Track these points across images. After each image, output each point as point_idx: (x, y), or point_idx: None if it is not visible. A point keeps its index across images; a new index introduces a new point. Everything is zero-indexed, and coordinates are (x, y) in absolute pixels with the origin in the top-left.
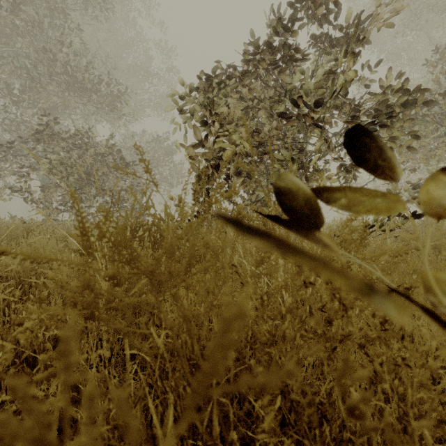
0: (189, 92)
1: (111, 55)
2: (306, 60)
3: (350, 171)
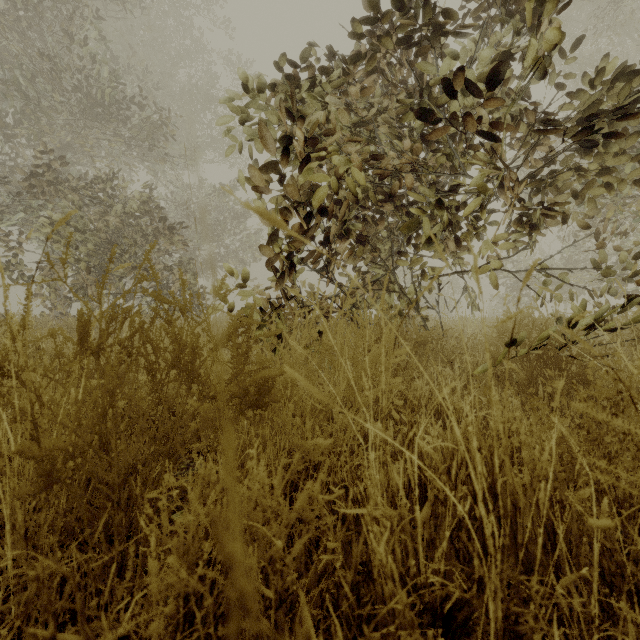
0: (260, 93)
1: (153, 70)
2: (461, 33)
3: (535, 227)
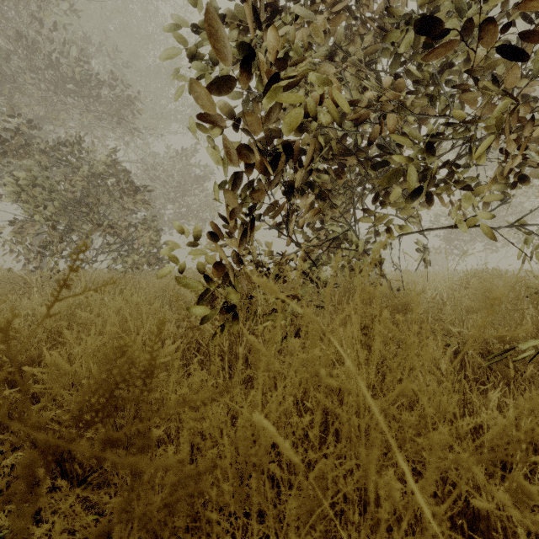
0: None
1: (124, 51)
2: None
3: (525, 179)
